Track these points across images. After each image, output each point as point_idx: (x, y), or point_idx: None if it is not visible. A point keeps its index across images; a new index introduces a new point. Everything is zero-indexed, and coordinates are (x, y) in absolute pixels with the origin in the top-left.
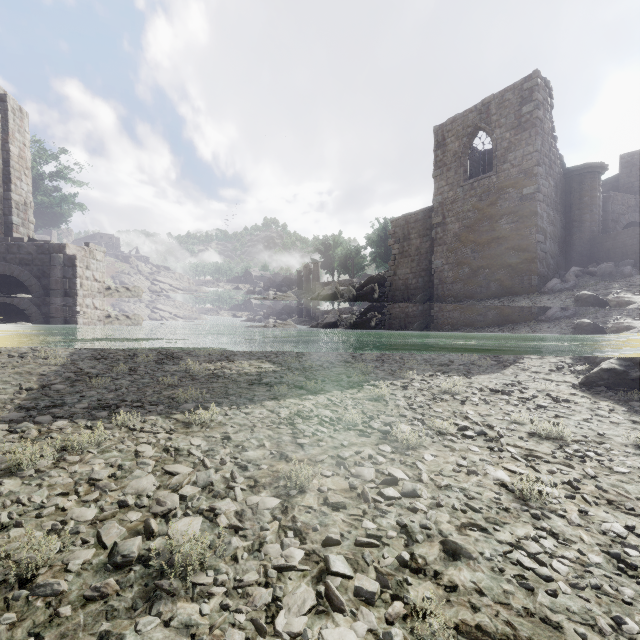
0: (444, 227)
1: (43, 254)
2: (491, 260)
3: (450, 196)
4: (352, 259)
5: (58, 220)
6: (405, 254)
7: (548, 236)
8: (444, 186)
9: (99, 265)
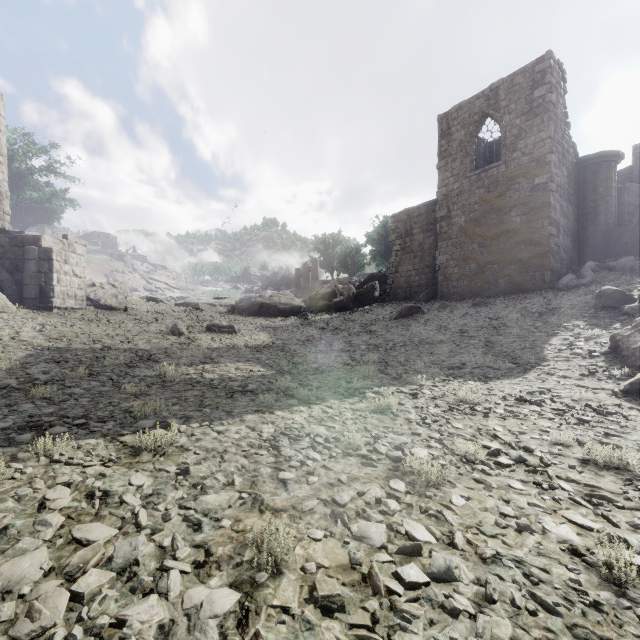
0: (449, 221)
1: (16, 246)
2: (500, 255)
3: (455, 188)
4: (352, 257)
5: (50, 217)
6: (407, 250)
7: (561, 229)
8: (449, 177)
9: (80, 259)
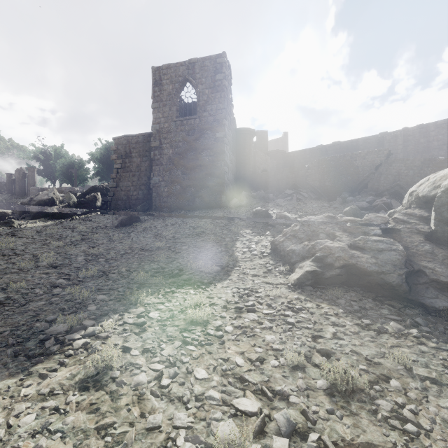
0: (161, 151)
1: None
2: (196, 181)
3: (166, 127)
4: (75, 170)
5: None
6: (127, 169)
7: (230, 169)
8: (161, 117)
9: None
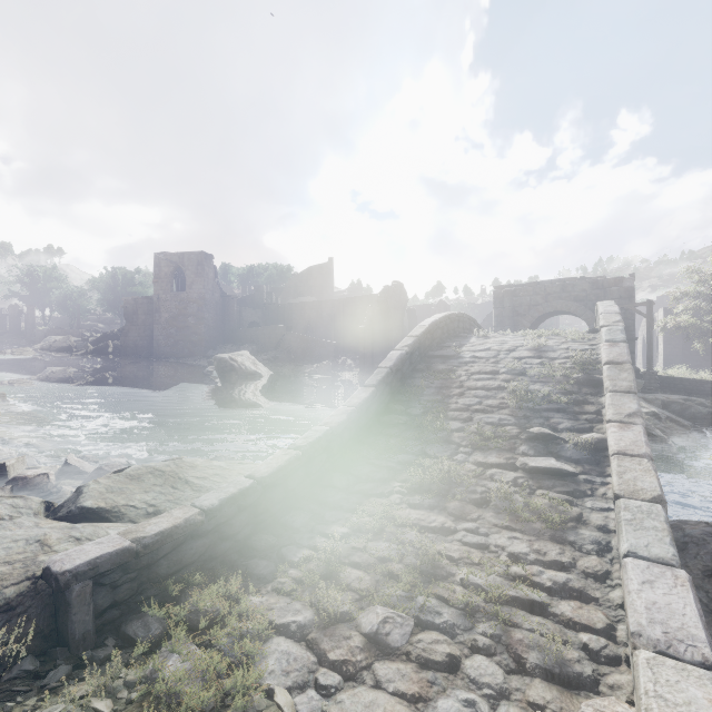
0: (160, 314)
1: None
2: (185, 337)
3: (164, 297)
4: (78, 305)
5: None
6: (135, 324)
7: (212, 328)
8: (160, 290)
9: None
